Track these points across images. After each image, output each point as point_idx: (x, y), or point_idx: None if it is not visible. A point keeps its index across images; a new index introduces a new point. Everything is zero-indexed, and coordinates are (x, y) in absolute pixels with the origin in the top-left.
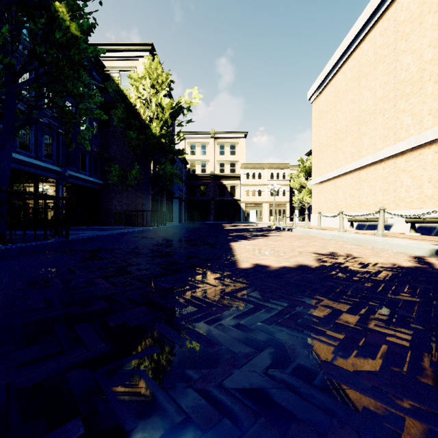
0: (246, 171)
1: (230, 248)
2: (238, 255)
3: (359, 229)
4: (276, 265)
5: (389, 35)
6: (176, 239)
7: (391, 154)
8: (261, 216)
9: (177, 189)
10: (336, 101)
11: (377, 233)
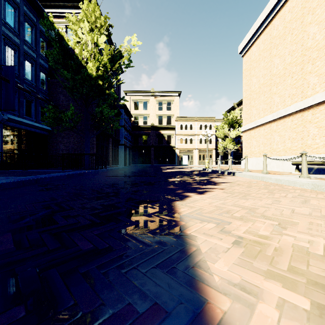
0: (179, 123)
1: (181, 236)
2: None
3: None
4: None
5: None
6: (94, 190)
7: None
8: (192, 160)
9: (122, 137)
10: (271, 47)
11: None
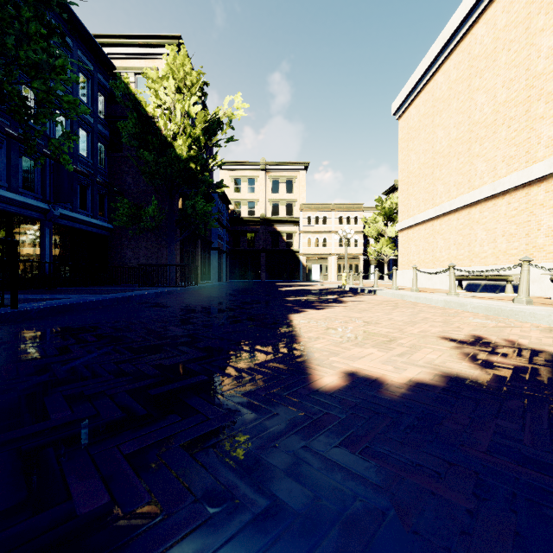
0: (306, 214)
1: (291, 327)
2: (307, 345)
3: (470, 291)
4: (396, 376)
5: (518, 9)
6: (205, 307)
7: (521, 182)
8: (326, 273)
9: (216, 236)
10: (433, 113)
11: (518, 299)
